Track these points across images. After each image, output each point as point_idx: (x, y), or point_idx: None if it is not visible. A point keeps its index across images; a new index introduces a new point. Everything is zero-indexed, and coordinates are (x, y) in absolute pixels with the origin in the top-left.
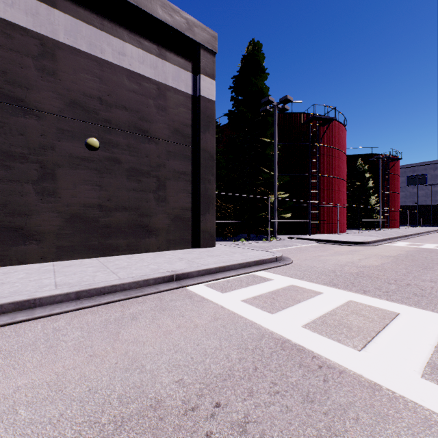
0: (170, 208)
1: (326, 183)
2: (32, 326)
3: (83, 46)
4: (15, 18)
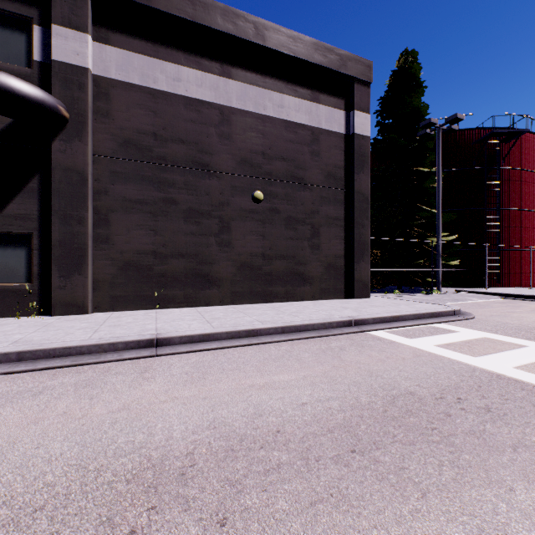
0: (323, 256)
1: (510, 219)
2: (268, 347)
3: (250, 107)
4: (203, 96)
